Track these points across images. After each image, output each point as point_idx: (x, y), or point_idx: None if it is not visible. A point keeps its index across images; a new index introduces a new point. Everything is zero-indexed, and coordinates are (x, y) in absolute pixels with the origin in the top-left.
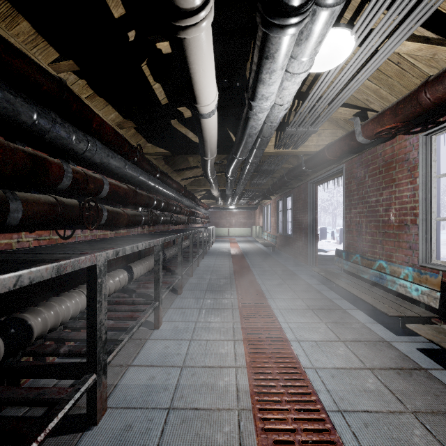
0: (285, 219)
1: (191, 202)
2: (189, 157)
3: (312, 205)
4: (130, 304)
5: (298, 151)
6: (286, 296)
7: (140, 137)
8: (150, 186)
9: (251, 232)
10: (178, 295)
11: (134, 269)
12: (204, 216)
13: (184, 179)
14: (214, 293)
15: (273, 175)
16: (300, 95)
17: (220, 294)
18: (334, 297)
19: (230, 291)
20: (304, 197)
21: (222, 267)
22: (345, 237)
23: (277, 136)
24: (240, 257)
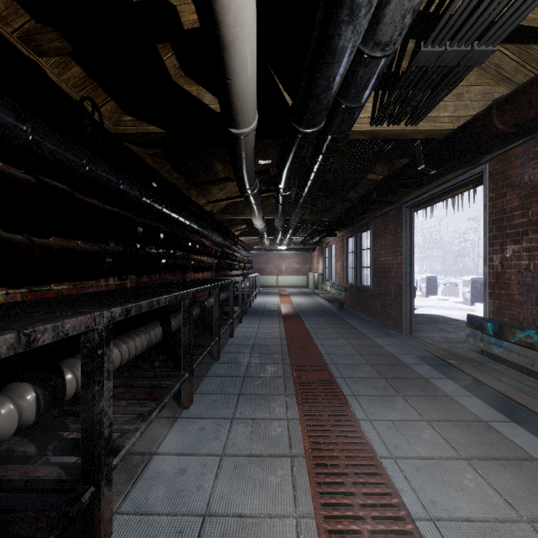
0: (359, 264)
1: (223, 238)
2: (216, 162)
3: (409, 241)
4: (17, 491)
5: (418, 129)
6: (395, 412)
7: (102, 95)
8: (127, 196)
9: (306, 281)
10: (183, 408)
11: (67, 374)
12: (244, 259)
13: (211, 202)
14: (253, 402)
15: (347, 195)
16: (424, 14)
17: (265, 406)
18: (491, 417)
19: (284, 397)
20: (394, 230)
21: (269, 338)
22: (490, 294)
23: (377, 100)
24: (296, 319)
